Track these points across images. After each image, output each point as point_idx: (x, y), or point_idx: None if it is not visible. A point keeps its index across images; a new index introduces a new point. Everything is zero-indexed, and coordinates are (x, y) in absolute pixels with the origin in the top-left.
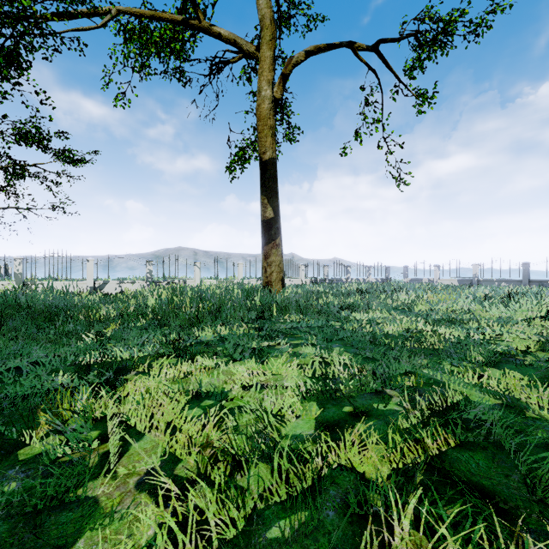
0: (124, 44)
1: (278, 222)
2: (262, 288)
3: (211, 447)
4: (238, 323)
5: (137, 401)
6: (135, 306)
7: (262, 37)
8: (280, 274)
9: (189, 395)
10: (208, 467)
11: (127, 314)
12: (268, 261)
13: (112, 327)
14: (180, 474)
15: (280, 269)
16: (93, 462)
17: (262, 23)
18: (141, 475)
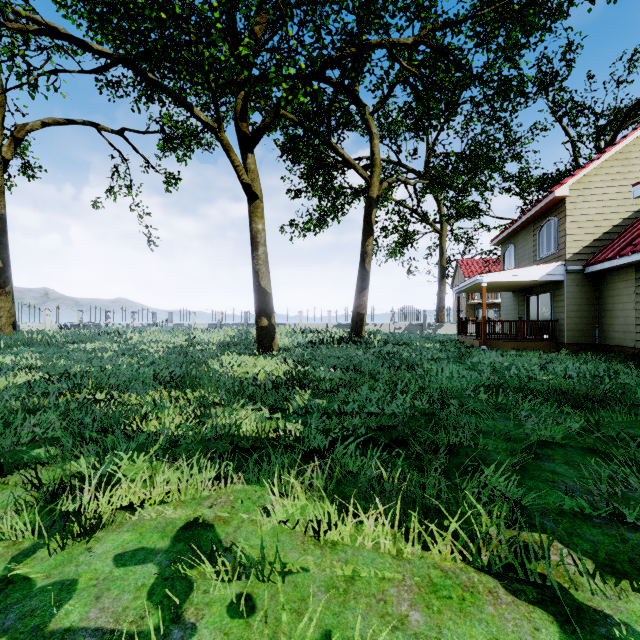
0: None
1: (8, 272)
2: None
3: None
4: None
5: None
6: None
7: None
8: (12, 319)
9: None
10: None
11: None
12: None
13: None
14: None
15: (11, 315)
16: None
17: None
18: None
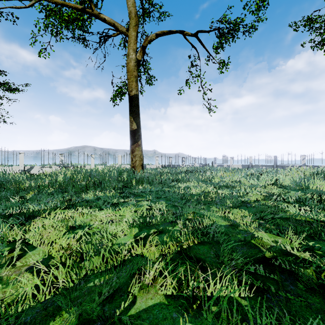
0: (45, 18)
1: (139, 132)
2: (130, 170)
3: (70, 249)
4: (110, 190)
5: (35, 231)
6: (50, 181)
7: (130, 23)
8: (141, 162)
9: (68, 227)
10: (67, 259)
11: (42, 186)
12: (133, 154)
13: (31, 193)
14: (52, 264)
15: (140, 159)
16: (3, 262)
17: (130, 15)
18: (29, 265)
